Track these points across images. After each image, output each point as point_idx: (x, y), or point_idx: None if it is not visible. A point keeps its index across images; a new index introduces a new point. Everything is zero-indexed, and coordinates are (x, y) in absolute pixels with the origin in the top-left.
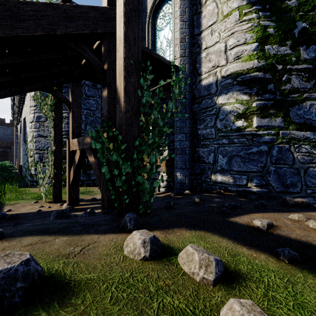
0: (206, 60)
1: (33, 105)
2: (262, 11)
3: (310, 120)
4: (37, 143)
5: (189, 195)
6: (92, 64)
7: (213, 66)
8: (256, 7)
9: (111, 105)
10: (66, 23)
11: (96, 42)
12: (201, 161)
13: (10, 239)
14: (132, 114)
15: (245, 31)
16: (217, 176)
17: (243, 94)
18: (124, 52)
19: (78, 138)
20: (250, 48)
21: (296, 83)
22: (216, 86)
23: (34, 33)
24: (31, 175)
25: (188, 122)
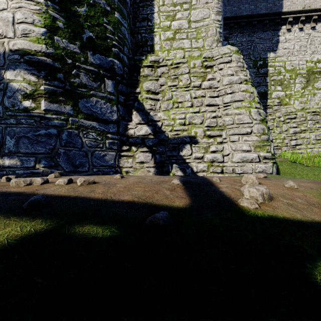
0: None
1: None
2: (51, 1)
3: (96, 113)
4: None
5: None
6: None
7: (1, 34)
8: None
9: None
10: None
11: None
12: None
13: None
14: None
15: (33, 12)
16: (5, 160)
17: (31, 74)
18: None
19: None
20: (38, 31)
21: (85, 80)
22: (3, 58)
23: None
24: None
25: None
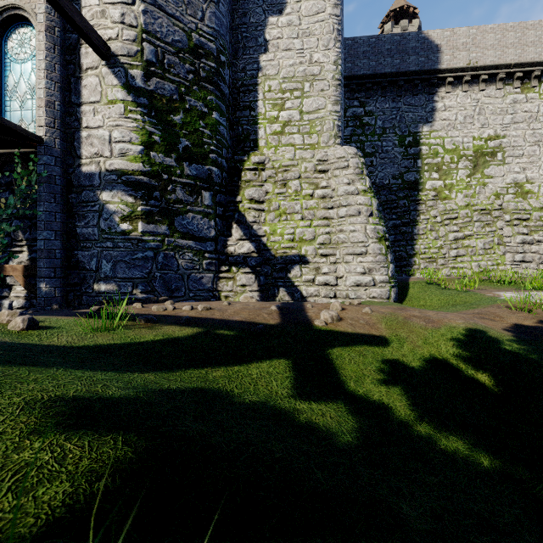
0: (88, 142)
1: None
2: (148, 116)
3: (193, 230)
4: None
5: None
6: None
7: (96, 153)
8: (142, 110)
9: None
10: None
11: None
12: (81, 267)
13: None
14: None
15: (130, 130)
16: (101, 285)
17: (129, 195)
18: None
19: None
20: (136, 149)
21: (181, 195)
22: (99, 178)
23: None
24: None
25: (61, 216)
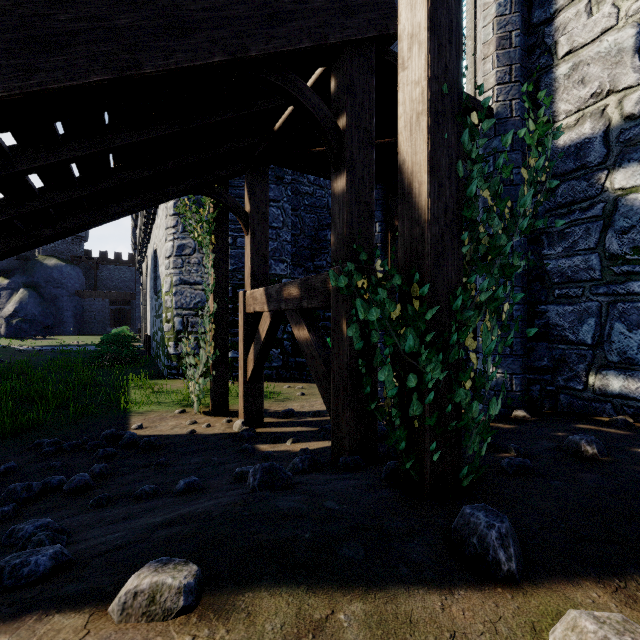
0: (571, 82)
1: (172, 225)
2: None
3: None
4: (179, 296)
5: (533, 425)
6: (315, 119)
7: (594, 94)
8: None
9: (355, 211)
10: (267, 30)
11: (312, 74)
12: (555, 337)
13: (221, 605)
14: (444, 227)
15: None
16: (608, 378)
17: None
18: (427, 63)
19: (266, 287)
20: None
21: None
22: (603, 145)
23: (208, 60)
24: (168, 355)
25: (519, 241)
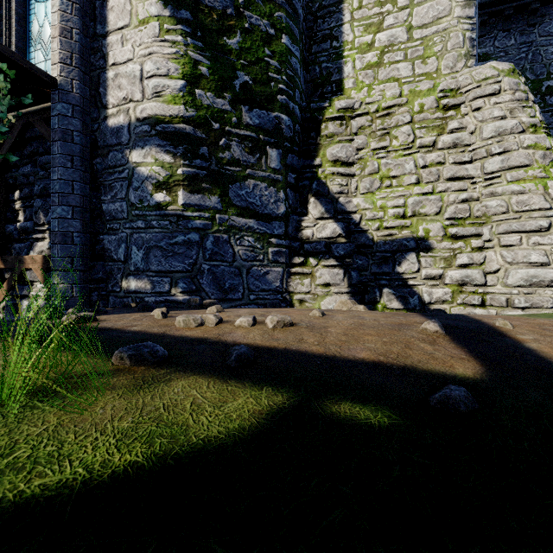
0: (115, 85)
1: None
2: (191, 37)
3: (254, 204)
4: None
5: None
6: None
7: (125, 98)
8: (183, 28)
9: None
10: None
11: None
12: (107, 257)
13: None
14: None
15: (167, 57)
16: (130, 281)
17: (165, 152)
18: None
19: None
20: (175, 86)
21: (238, 153)
22: (128, 132)
23: None
24: None
25: (80, 186)
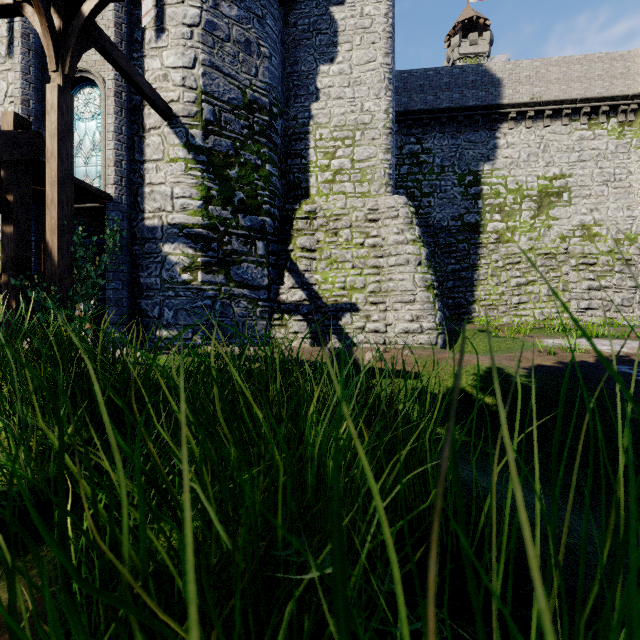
0: (151, 198)
1: None
2: (206, 172)
3: (247, 279)
4: None
5: None
6: None
7: (159, 208)
8: (201, 167)
9: (20, 245)
10: None
11: None
12: (145, 315)
13: None
14: (65, 268)
15: (191, 186)
16: (163, 332)
17: (189, 247)
18: (58, 214)
19: None
20: (196, 204)
21: (236, 246)
22: (162, 232)
23: None
24: None
25: (127, 267)
